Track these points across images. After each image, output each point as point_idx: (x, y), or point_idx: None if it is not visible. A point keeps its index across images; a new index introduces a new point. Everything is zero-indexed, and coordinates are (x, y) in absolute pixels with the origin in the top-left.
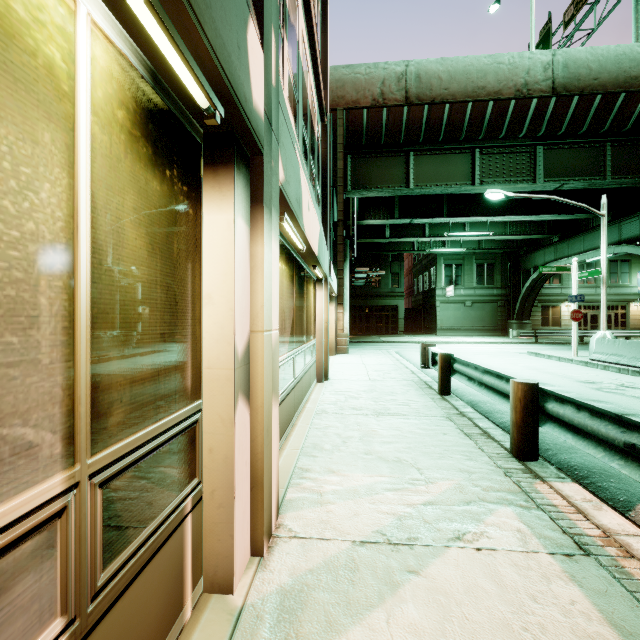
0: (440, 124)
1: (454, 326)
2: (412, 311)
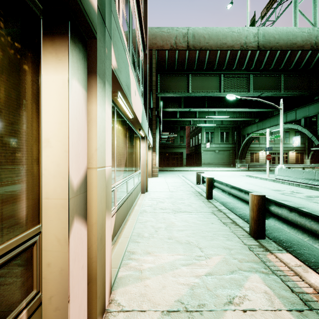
0: (204, 60)
1: (210, 162)
2: (189, 155)
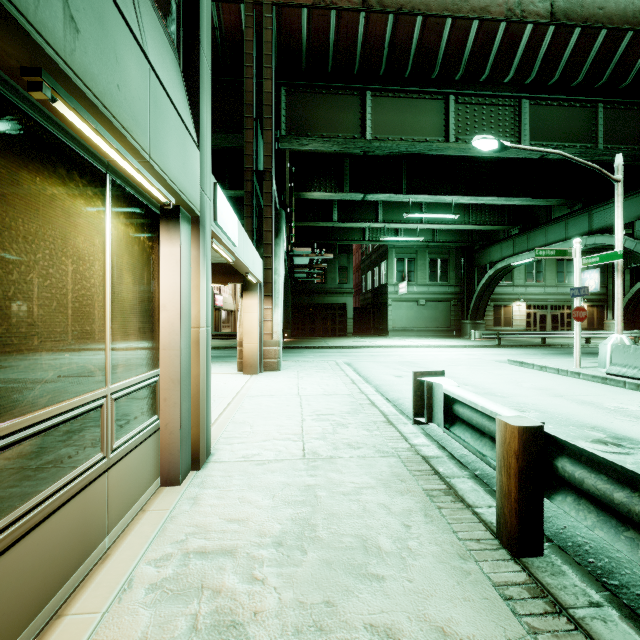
0: (408, 48)
1: (407, 327)
2: (361, 310)
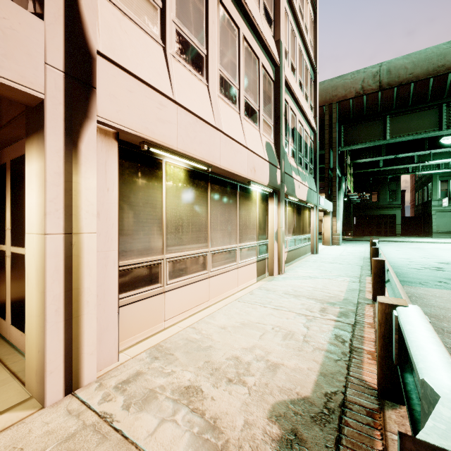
0: (408, 96)
1: (450, 230)
2: (413, 218)
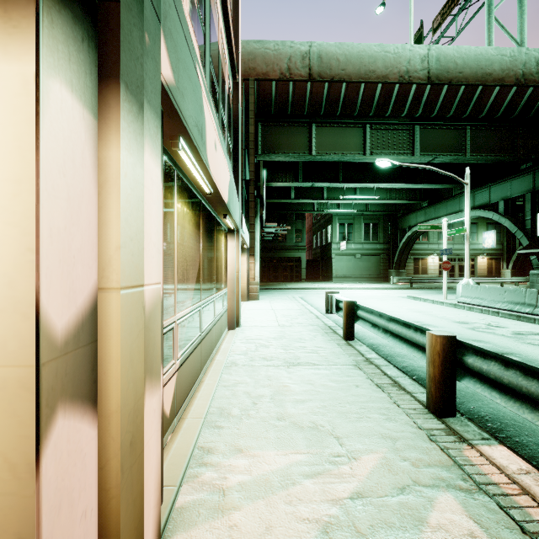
0: (338, 100)
1: (346, 274)
2: (312, 262)
